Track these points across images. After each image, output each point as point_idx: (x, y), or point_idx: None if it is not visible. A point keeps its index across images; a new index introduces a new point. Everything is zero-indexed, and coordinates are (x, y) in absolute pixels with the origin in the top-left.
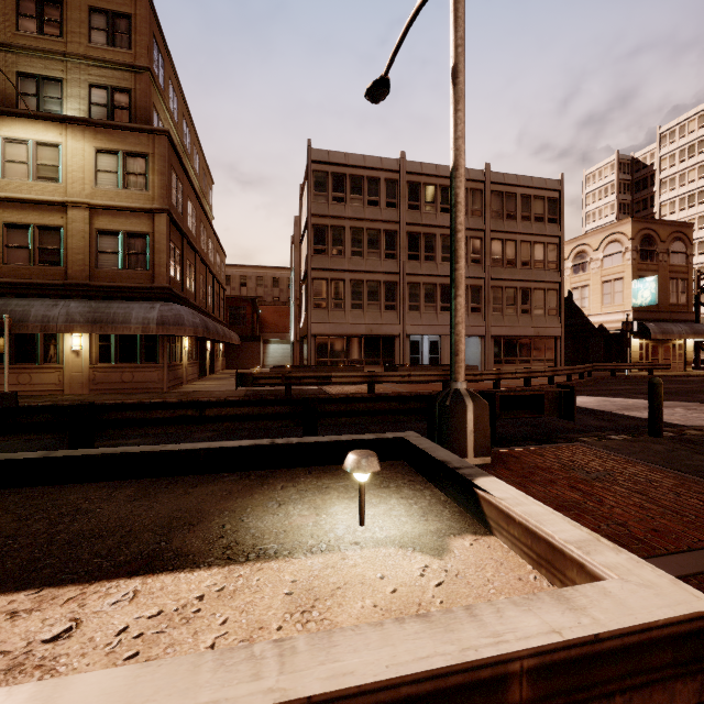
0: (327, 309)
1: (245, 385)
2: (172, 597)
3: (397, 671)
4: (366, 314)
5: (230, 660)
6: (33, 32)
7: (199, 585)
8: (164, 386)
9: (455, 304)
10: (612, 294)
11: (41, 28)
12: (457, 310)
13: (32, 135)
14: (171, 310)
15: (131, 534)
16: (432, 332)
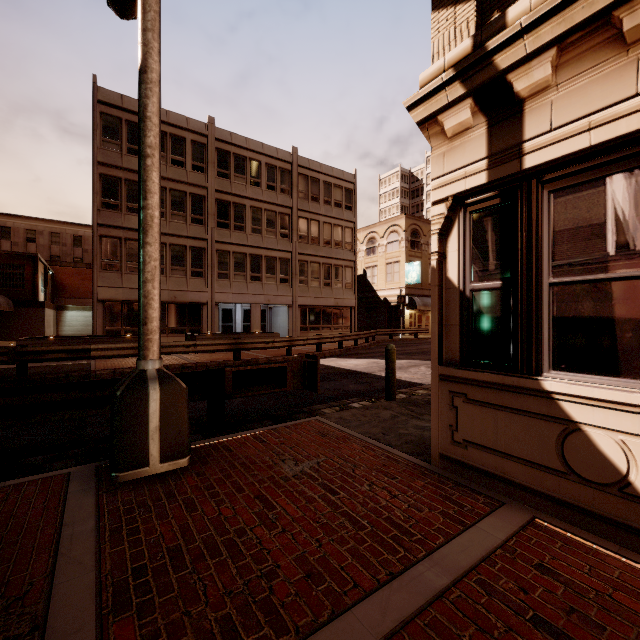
0: (120, 272)
1: None
2: None
3: None
4: (170, 279)
5: None
6: None
7: None
8: None
9: (143, 254)
10: (392, 273)
11: None
12: (144, 263)
13: None
14: None
15: None
16: (242, 301)
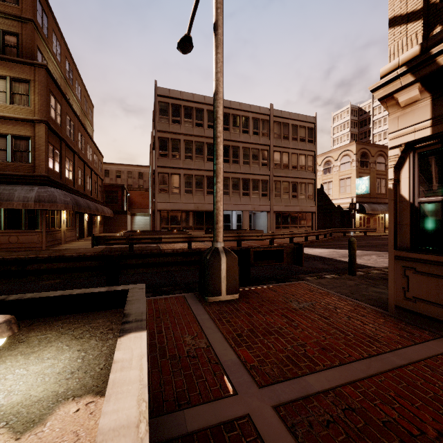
0: (168, 193)
1: (99, 244)
2: None
3: None
4: (195, 196)
5: None
6: None
7: None
8: (43, 245)
9: (216, 188)
10: (345, 186)
11: None
12: (217, 192)
13: None
14: (46, 192)
15: None
16: (237, 209)
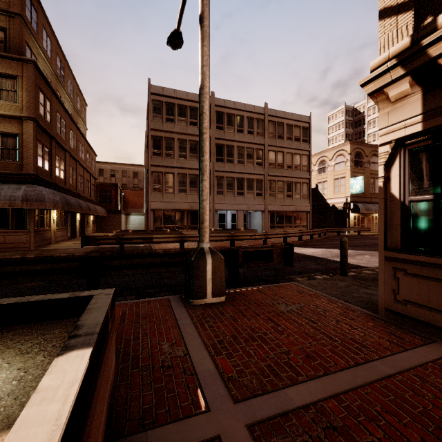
0: (162, 192)
1: (88, 244)
2: None
3: None
4: (189, 196)
5: None
6: None
7: None
8: (31, 246)
9: (202, 186)
10: (339, 186)
11: None
12: (202, 191)
13: None
14: (34, 190)
15: None
16: (232, 208)
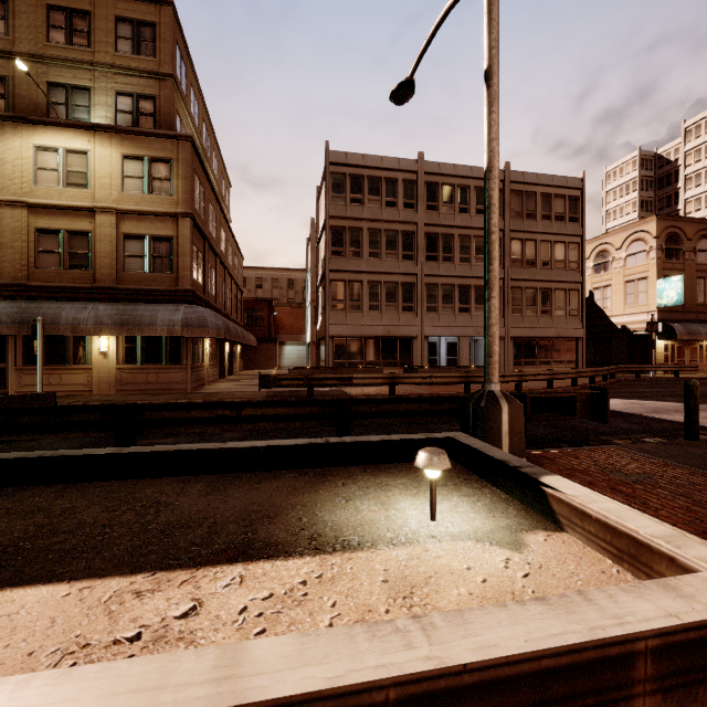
0: (344, 311)
1: (268, 386)
2: (277, 582)
3: (537, 645)
4: (384, 315)
5: (379, 632)
6: (63, 43)
7: (298, 572)
8: (188, 387)
9: (489, 305)
10: (635, 294)
11: (70, 38)
12: (490, 312)
13: (62, 143)
14: (194, 312)
15: (216, 525)
16: (451, 334)
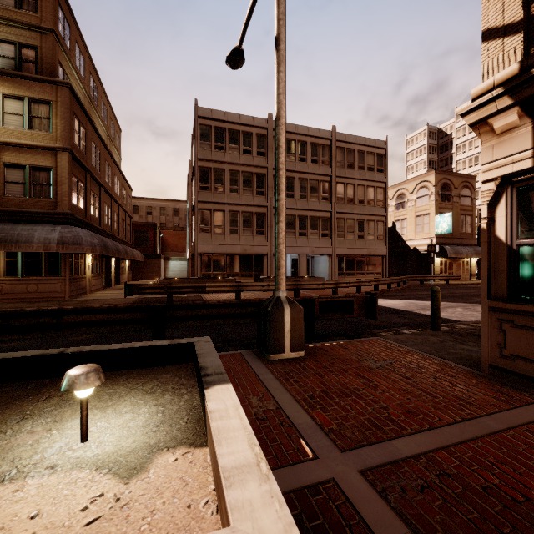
0: (210, 233)
1: (133, 294)
2: None
3: None
4: (242, 237)
5: None
6: None
7: None
8: (66, 295)
9: (278, 228)
10: (422, 225)
11: None
12: (279, 233)
13: None
14: (70, 232)
15: None
16: (292, 252)
